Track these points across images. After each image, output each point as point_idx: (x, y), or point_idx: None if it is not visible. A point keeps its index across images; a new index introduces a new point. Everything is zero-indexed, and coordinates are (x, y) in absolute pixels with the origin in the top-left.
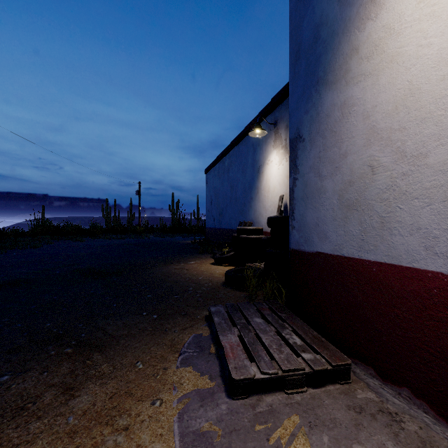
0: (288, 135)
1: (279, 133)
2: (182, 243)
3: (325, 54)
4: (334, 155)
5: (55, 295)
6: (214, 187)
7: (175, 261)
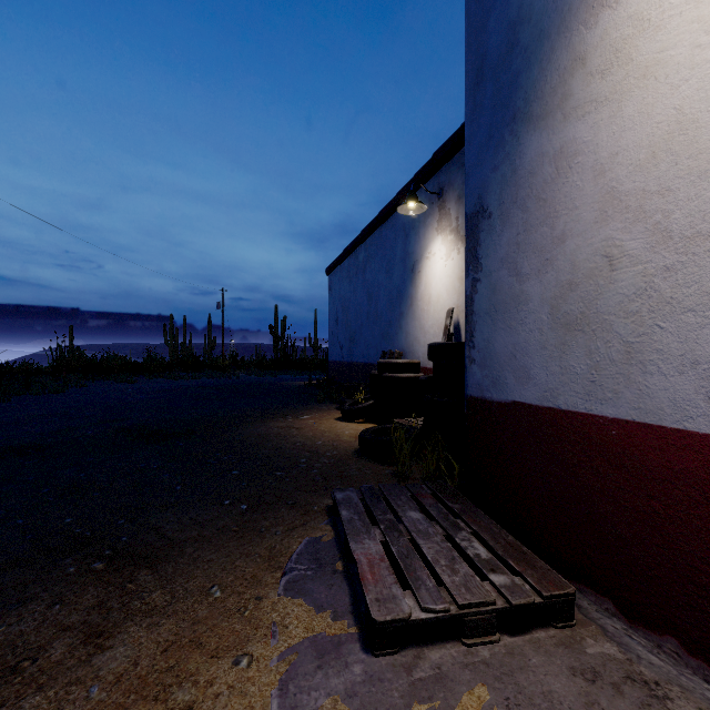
0: (460, 211)
1: (447, 208)
2: (290, 385)
3: (526, 71)
4: (542, 240)
5: (83, 470)
6: (341, 297)
7: (278, 415)
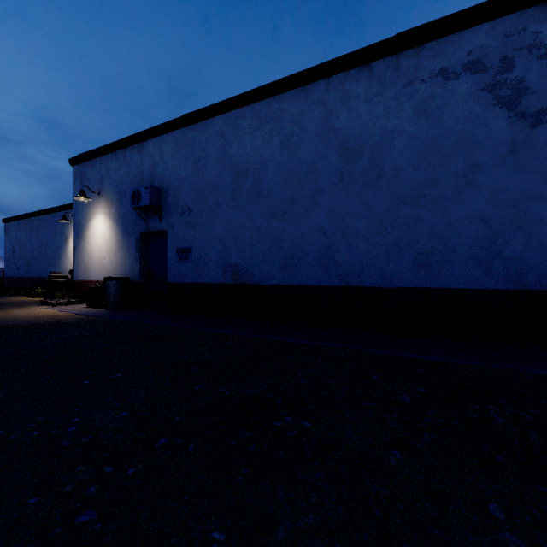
0: None
1: None
2: None
3: (81, 230)
4: (83, 257)
5: None
6: (19, 240)
7: None
